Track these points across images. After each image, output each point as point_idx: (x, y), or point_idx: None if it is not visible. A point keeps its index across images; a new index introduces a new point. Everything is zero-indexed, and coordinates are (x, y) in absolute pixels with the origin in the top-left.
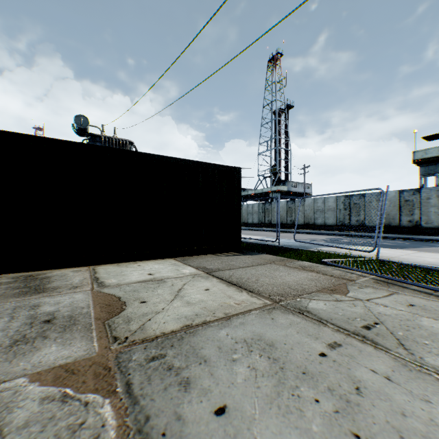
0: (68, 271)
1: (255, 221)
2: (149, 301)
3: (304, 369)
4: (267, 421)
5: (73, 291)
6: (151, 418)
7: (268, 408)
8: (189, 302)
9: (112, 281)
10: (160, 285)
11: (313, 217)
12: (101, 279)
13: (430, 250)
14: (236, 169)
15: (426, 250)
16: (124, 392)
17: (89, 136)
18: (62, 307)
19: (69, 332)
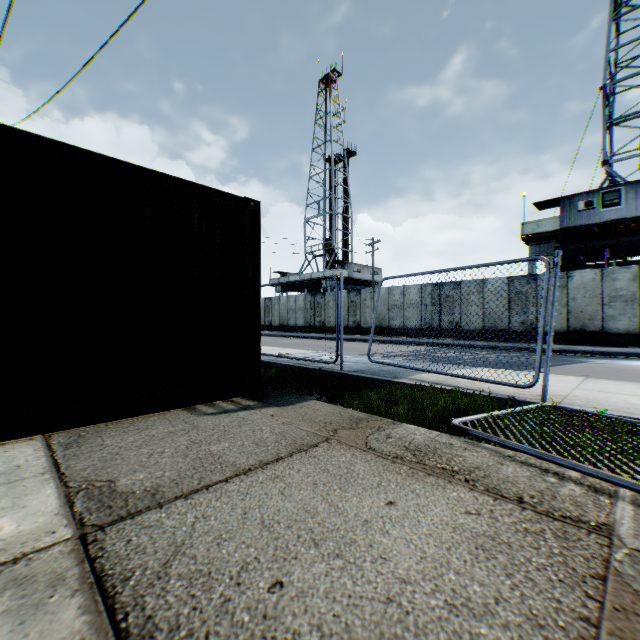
0: None
1: (300, 323)
2: None
3: None
4: None
5: None
6: None
7: None
8: None
9: None
10: None
11: (387, 316)
12: None
13: (580, 371)
14: (248, 203)
15: (573, 370)
16: None
17: None
18: None
19: None
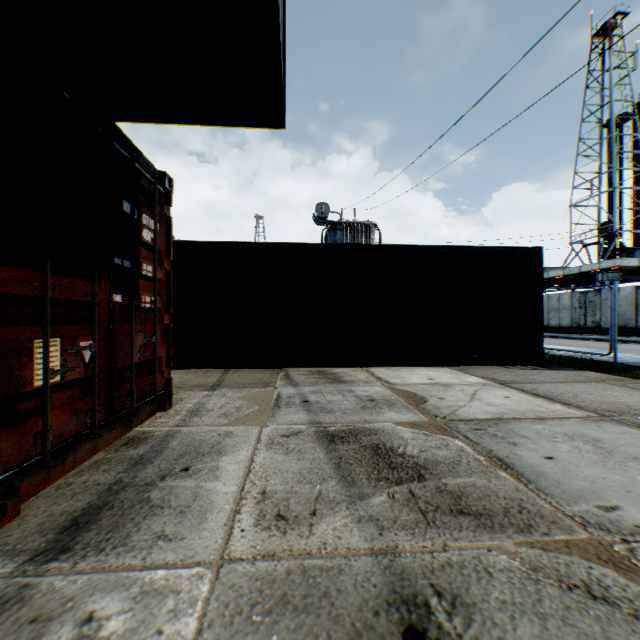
0: (347, 370)
1: (563, 324)
2: (446, 398)
3: (634, 457)
4: (591, 468)
5: (368, 384)
6: (493, 451)
7: (592, 464)
8: (490, 404)
9: (395, 381)
10: (448, 388)
11: None
12: (383, 378)
13: None
14: (534, 249)
15: None
16: (465, 439)
17: (329, 225)
18: (371, 394)
19: (394, 408)
